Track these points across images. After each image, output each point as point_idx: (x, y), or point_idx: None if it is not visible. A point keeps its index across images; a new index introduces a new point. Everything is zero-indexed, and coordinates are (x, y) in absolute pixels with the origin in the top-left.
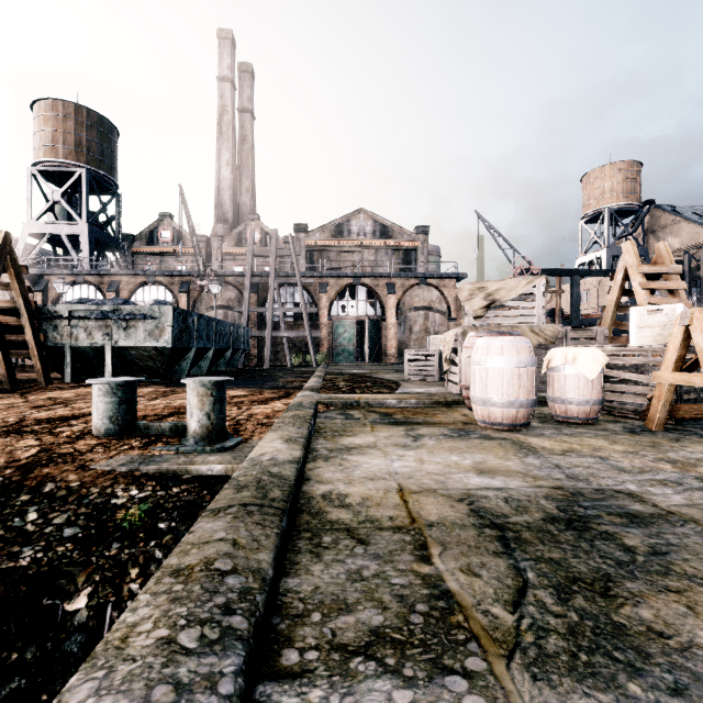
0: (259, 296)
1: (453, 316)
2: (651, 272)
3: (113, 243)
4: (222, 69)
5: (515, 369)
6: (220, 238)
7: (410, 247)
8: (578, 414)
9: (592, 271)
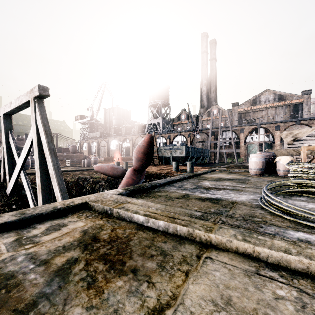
0: (215, 136)
1: None
2: None
3: (168, 122)
4: (202, 49)
5: (256, 161)
6: (201, 115)
7: (297, 103)
8: (282, 174)
9: None
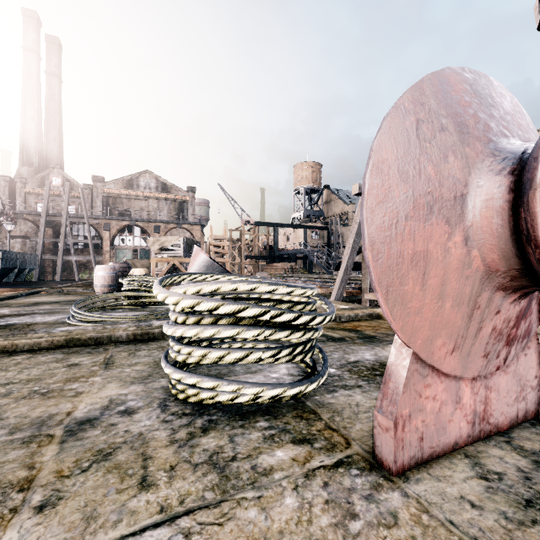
0: (54, 230)
1: None
2: (215, 239)
3: None
4: (27, 41)
5: (103, 275)
6: (23, 180)
7: (183, 200)
8: None
9: (285, 225)
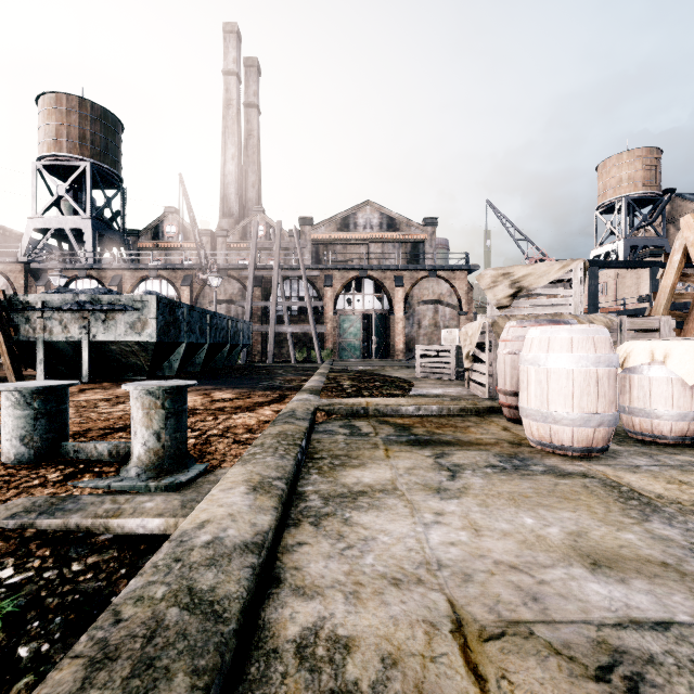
0: (263, 289)
1: (464, 310)
2: None
3: (118, 237)
4: (227, 63)
5: (592, 371)
6: (224, 233)
7: (418, 240)
8: (670, 432)
9: (611, 262)
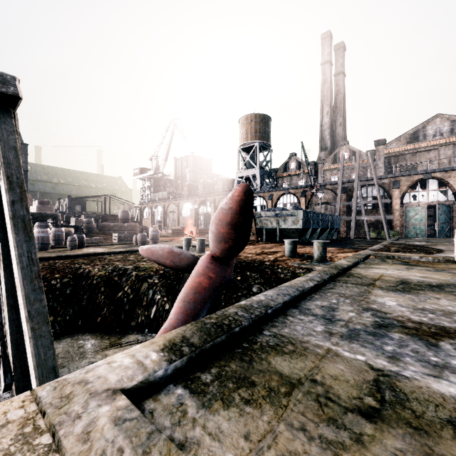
0: (347, 194)
1: None
2: None
3: (269, 175)
4: (323, 57)
5: None
6: (322, 161)
7: None
8: None
9: None
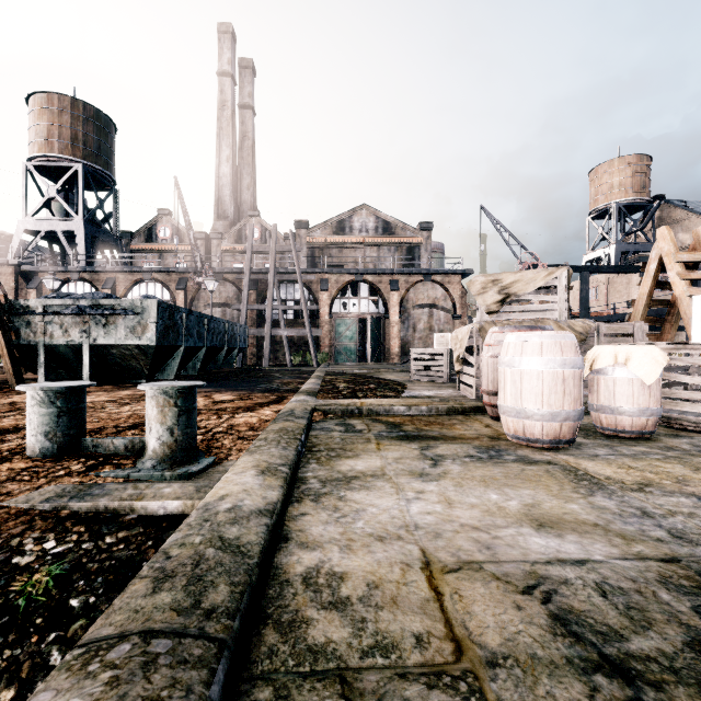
0: (258, 293)
1: (458, 314)
2: (691, 261)
3: (110, 240)
4: (222, 64)
5: (559, 372)
6: (219, 235)
7: (413, 244)
8: (631, 427)
9: (602, 268)
